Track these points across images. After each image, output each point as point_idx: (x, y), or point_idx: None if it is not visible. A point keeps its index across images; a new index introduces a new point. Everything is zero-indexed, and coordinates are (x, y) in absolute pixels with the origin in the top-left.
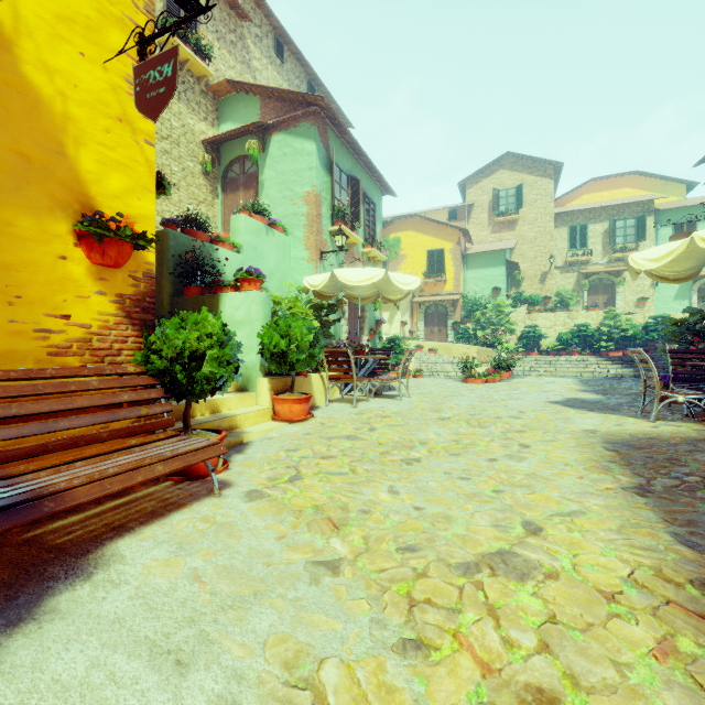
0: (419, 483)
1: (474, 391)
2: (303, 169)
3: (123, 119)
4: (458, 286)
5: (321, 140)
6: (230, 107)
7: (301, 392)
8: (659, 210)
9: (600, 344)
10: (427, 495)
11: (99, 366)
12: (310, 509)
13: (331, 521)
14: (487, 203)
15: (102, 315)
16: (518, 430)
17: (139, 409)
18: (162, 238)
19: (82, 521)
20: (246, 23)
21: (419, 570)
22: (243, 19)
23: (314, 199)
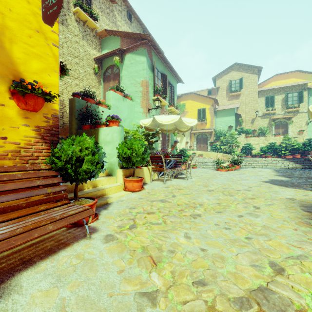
0: (201, 231)
1: (222, 175)
2: (140, 70)
3: (40, 31)
4: (212, 125)
5: (148, 56)
6: (107, 42)
7: (138, 176)
8: (309, 88)
9: (281, 152)
10: (207, 240)
11: (23, 165)
12: (139, 249)
13: (151, 258)
14: (226, 86)
15: (27, 137)
16: (250, 197)
17: (46, 189)
18: (72, 102)
19: (8, 255)
20: (114, 4)
21: (209, 303)
22: (113, 2)
23: (145, 84)
